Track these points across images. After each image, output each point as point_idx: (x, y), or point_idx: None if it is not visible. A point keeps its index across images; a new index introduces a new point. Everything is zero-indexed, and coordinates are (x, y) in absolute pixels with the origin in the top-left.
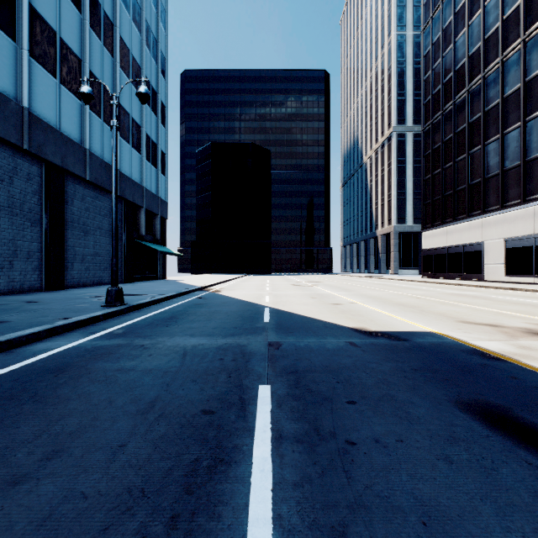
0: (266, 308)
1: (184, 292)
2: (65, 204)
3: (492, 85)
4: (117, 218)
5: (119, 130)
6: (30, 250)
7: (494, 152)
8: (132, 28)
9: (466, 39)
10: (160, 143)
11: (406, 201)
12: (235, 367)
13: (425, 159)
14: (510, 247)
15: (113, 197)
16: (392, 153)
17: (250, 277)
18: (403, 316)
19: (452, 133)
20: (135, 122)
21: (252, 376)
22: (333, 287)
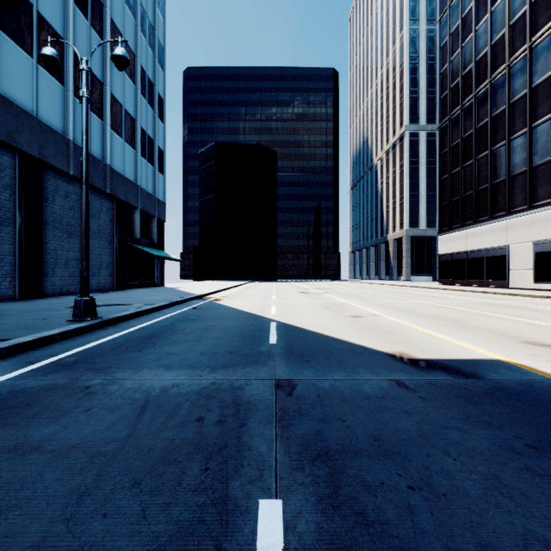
0: (273, 322)
1: (178, 301)
2: (45, 202)
3: (518, 74)
4: (87, 212)
5: (110, 122)
6: (0, 252)
7: (521, 148)
8: (125, 11)
9: (488, 27)
10: (158, 139)
11: (419, 204)
12: (220, 441)
13: (442, 157)
14: (540, 251)
15: (83, 185)
16: (404, 153)
17: (255, 284)
18: (446, 334)
19: (473, 128)
20: (129, 114)
21: (248, 467)
22: (346, 295)
